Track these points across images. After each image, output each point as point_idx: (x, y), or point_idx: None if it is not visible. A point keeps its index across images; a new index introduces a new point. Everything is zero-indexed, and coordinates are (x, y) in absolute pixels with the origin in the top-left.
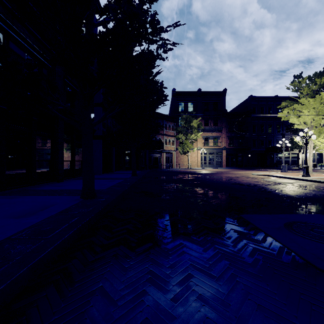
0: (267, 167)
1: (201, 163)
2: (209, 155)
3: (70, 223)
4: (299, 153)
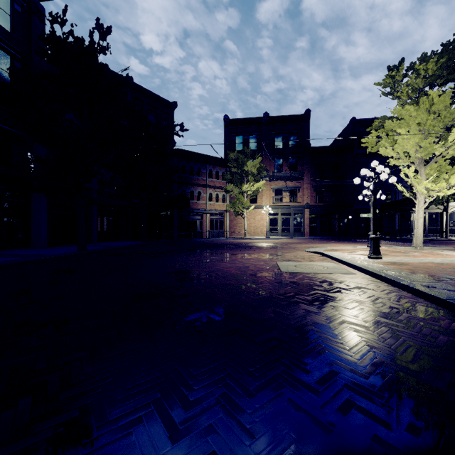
0: (381, 237)
1: (270, 229)
2: (283, 216)
3: None
4: (444, 213)
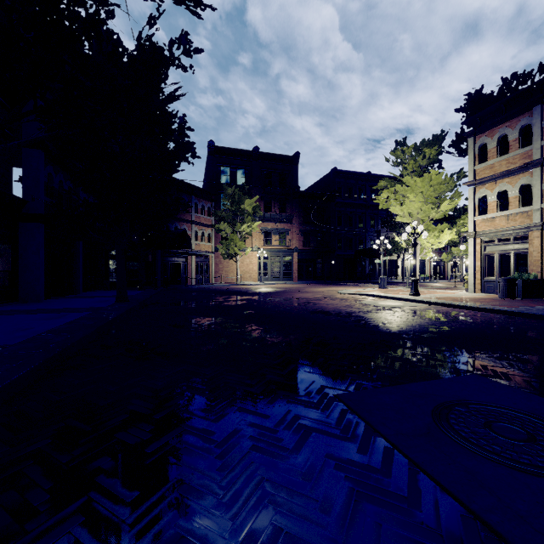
0: (357, 281)
1: (259, 274)
2: (273, 260)
3: None
4: (398, 260)
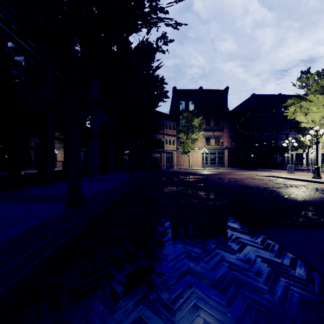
0: (270, 168)
1: (203, 163)
2: (211, 155)
3: (36, 248)
4: (303, 153)
